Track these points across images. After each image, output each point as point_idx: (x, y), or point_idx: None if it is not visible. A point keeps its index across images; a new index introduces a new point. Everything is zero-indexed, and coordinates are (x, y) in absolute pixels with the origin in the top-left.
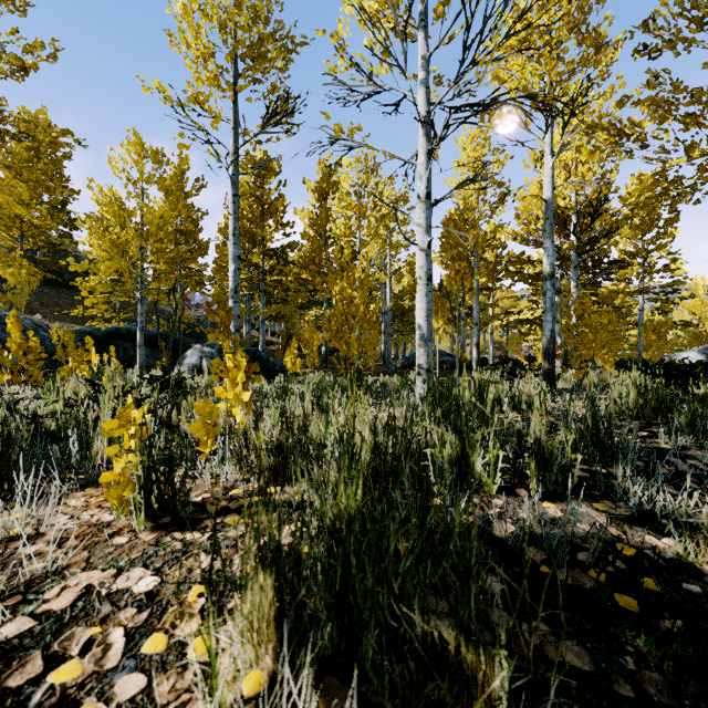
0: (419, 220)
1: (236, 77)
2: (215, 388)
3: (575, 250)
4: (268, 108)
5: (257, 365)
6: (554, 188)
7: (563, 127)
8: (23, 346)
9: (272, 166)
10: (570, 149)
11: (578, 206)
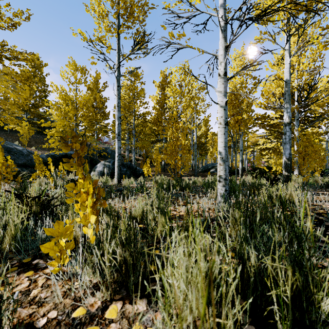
0: (220, 89)
1: (119, 27)
2: (75, 205)
3: (297, 110)
4: (134, 40)
5: (103, 190)
6: (291, 74)
7: (298, 39)
8: (4, 164)
9: (138, 75)
10: (295, 56)
11: (298, 87)
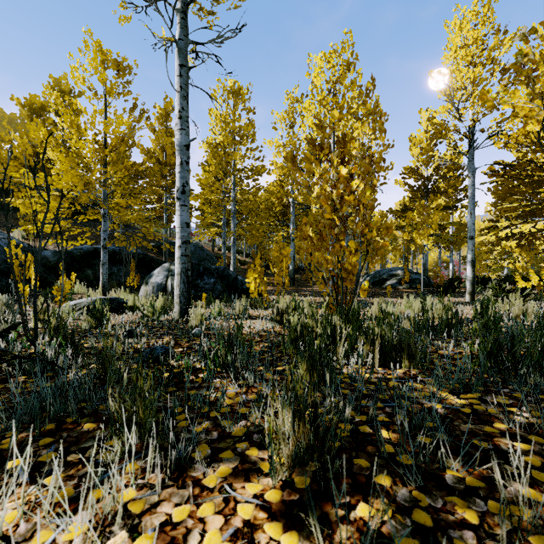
0: None
1: None
2: None
3: None
4: None
5: None
6: None
7: None
8: None
9: (242, 92)
10: None
11: None
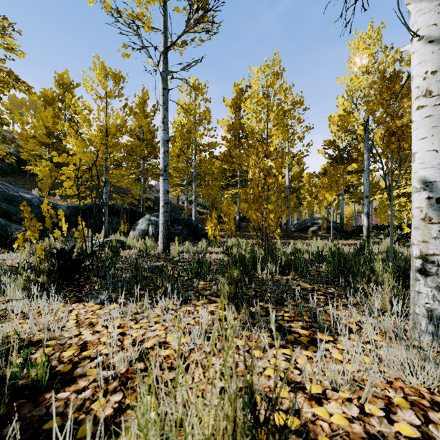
0: None
1: None
2: None
3: None
4: (190, 3)
5: None
6: None
7: None
8: None
9: (201, 87)
10: None
11: None
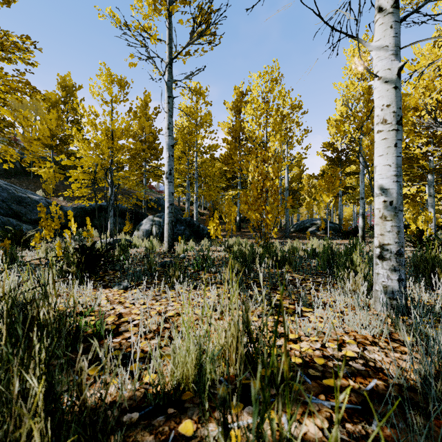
0: (383, 41)
1: (170, 3)
2: None
3: None
4: (194, 19)
5: None
6: None
7: None
8: None
9: (202, 91)
10: None
11: None
